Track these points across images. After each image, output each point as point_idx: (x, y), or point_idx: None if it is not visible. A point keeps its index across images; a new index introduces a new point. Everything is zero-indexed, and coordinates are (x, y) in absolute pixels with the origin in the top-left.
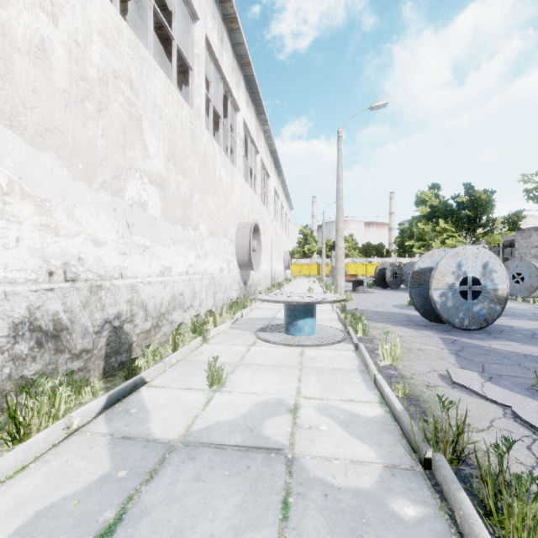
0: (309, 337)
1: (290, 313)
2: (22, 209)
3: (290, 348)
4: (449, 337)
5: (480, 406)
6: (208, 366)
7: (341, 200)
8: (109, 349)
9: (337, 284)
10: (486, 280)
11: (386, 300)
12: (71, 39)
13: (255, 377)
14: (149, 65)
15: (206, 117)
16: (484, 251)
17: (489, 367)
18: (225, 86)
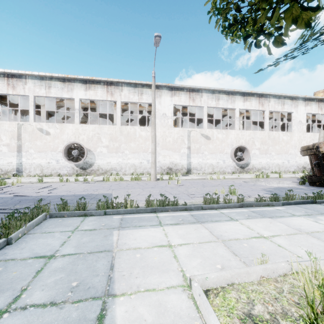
0: None
1: None
2: (302, 157)
3: None
4: None
5: None
6: None
7: None
8: (310, 171)
9: None
10: None
11: None
12: (306, 141)
13: None
14: (316, 135)
15: None
16: None
17: None
18: None
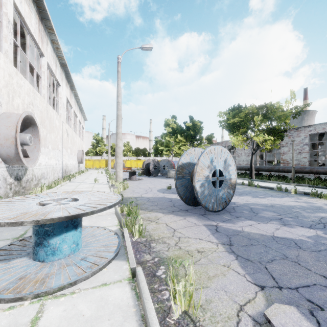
0: (69, 260)
1: (38, 230)
2: None
3: (16, 309)
4: (210, 223)
5: None
6: None
7: (120, 111)
8: None
9: (117, 175)
10: (226, 172)
11: (152, 186)
12: None
13: None
14: None
15: None
16: (225, 150)
17: (275, 273)
18: None
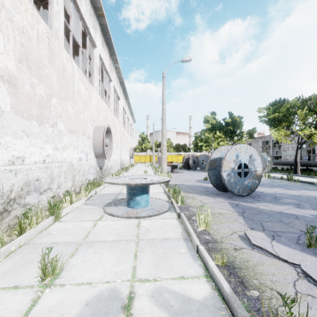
0: (145, 209)
1: (130, 192)
2: None
3: (130, 220)
4: (233, 202)
5: (278, 267)
6: (42, 257)
7: (165, 115)
8: None
9: (162, 168)
10: (251, 165)
11: (191, 177)
12: None
13: (94, 258)
14: None
15: (73, 51)
16: (250, 148)
17: (266, 225)
18: (84, 25)
